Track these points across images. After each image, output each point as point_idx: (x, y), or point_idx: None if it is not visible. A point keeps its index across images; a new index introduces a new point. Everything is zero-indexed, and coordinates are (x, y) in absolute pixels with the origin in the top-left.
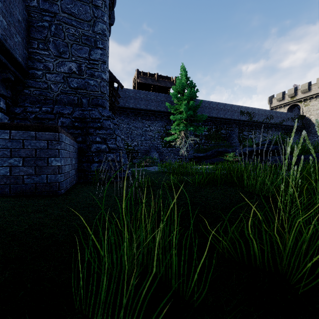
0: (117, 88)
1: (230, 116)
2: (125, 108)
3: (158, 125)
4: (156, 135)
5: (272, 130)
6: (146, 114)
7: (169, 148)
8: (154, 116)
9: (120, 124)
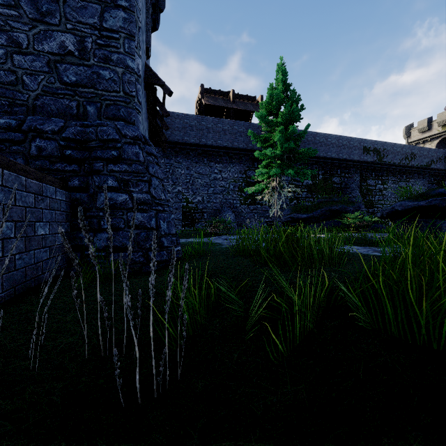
0: (163, 98)
1: (346, 155)
2: (183, 145)
3: (235, 171)
4: (231, 186)
5: (415, 177)
6: (215, 154)
7: (252, 206)
8: (228, 156)
9: (176, 170)
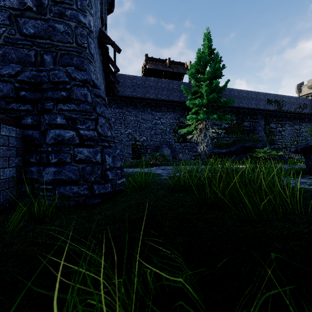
0: (114, 56)
1: (254, 105)
2: (132, 98)
3: (170, 117)
4: (167, 129)
5: (306, 121)
6: (156, 105)
7: (183, 144)
8: (166, 107)
9: (127, 117)
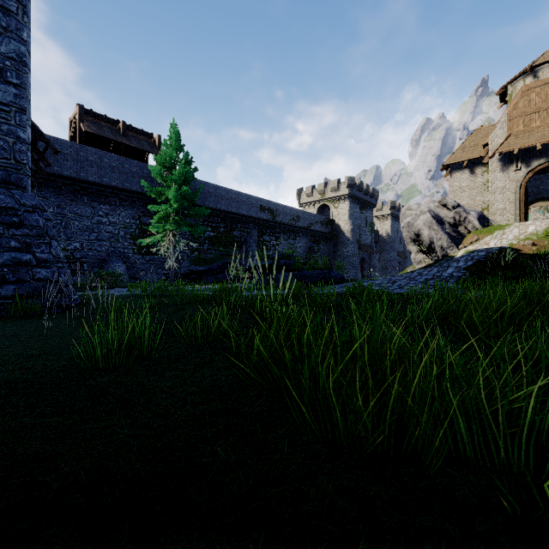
0: (45, 149)
1: (245, 211)
2: (52, 176)
3: (126, 215)
4: (121, 233)
5: (300, 236)
6: (100, 193)
7: (148, 256)
8: (118, 198)
9: None
